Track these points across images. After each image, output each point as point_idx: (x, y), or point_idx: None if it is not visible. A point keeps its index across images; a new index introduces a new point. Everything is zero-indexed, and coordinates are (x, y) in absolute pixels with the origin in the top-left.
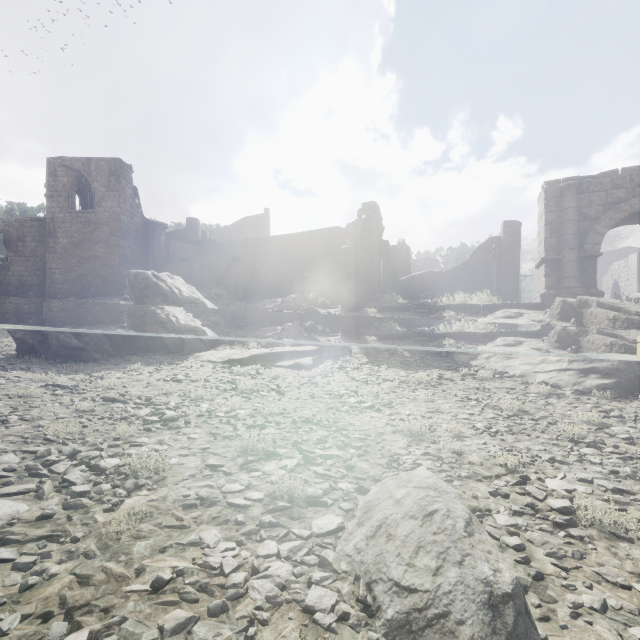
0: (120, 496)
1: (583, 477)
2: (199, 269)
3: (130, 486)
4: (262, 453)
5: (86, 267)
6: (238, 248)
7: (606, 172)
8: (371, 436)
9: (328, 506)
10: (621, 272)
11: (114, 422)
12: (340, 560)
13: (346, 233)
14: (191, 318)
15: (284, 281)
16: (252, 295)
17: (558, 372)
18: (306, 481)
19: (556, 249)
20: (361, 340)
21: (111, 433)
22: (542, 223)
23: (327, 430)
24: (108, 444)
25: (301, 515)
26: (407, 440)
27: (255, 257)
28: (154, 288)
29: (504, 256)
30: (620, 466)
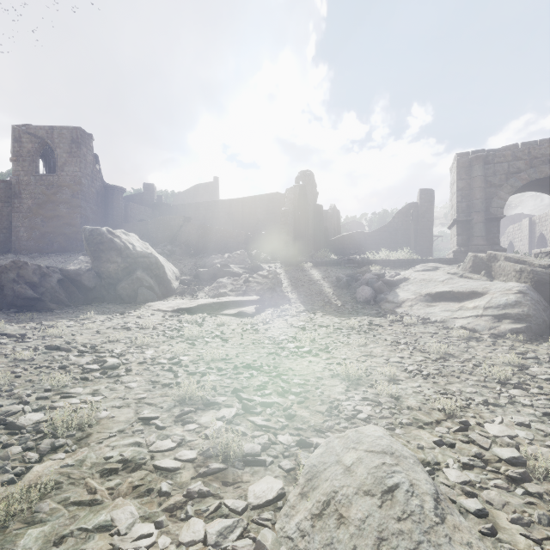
0: (29, 461)
1: (521, 421)
2: (154, 228)
3: (45, 448)
4: (200, 402)
5: (49, 226)
6: (190, 210)
7: (508, 146)
8: (310, 381)
9: (267, 465)
10: (515, 234)
11: (51, 371)
12: (280, 543)
13: (285, 197)
14: (144, 271)
15: (230, 239)
16: (202, 251)
17: (475, 318)
18: (244, 434)
19: (466, 212)
20: (299, 291)
21: (44, 383)
22: (454, 189)
23: (267, 375)
24: (36, 396)
25: (236, 478)
26: (345, 385)
27: (205, 219)
28: (109, 243)
29: (420, 219)
30: (549, 407)
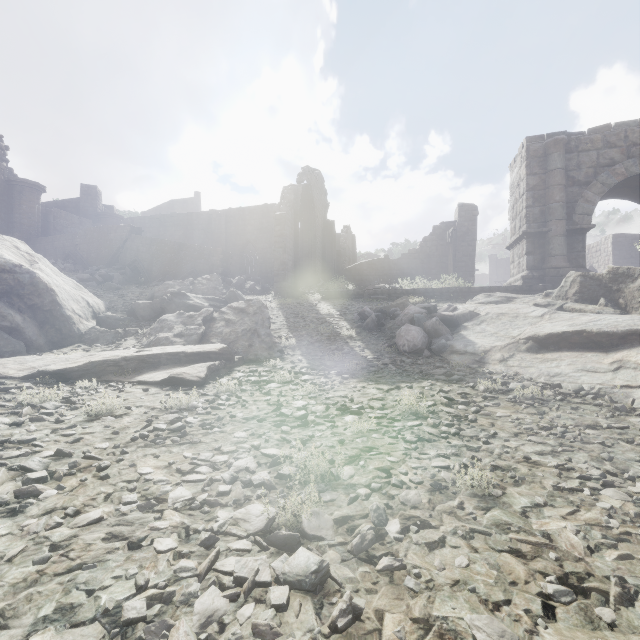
0: None
1: None
2: (84, 244)
3: None
4: None
5: None
6: (151, 226)
7: (597, 127)
8: None
9: None
10: None
11: None
12: None
13: (282, 197)
14: (1, 298)
15: (200, 260)
16: (157, 278)
17: None
18: None
19: (540, 221)
20: (299, 334)
21: None
22: (521, 190)
23: None
24: None
25: None
26: None
27: (173, 238)
28: None
29: (459, 243)
30: None
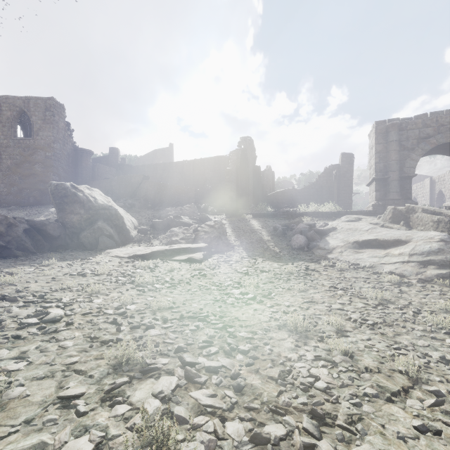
0: None
1: None
2: (117, 185)
3: None
4: (138, 366)
5: (26, 182)
6: (149, 171)
7: (419, 115)
8: (257, 334)
9: None
10: (418, 191)
11: None
12: None
13: (229, 158)
14: (105, 221)
15: (182, 194)
16: (158, 205)
17: (401, 264)
18: (184, 421)
19: (383, 171)
20: (241, 239)
21: None
22: (373, 152)
23: (213, 327)
24: None
25: None
26: (294, 338)
27: (161, 177)
28: (72, 196)
29: (342, 178)
30: None
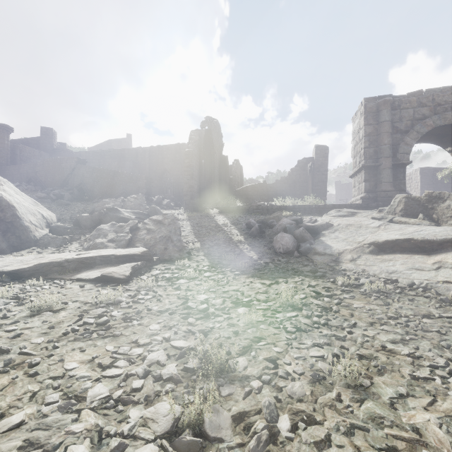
0: None
1: None
2: (43, 171)
3: None
4: None
5: None
6: (94, 158)
7: (413, 92)
8: None
9: None
10: None
11: None
12: None
13: (190, 138)
14: None
15: (129, 183)
16: (97, 197)
17: None
18: None
19: (374, 157)
20: (202, 239)
21: None
22: (360, 136)
23: None
24: None
25: None
26: None
27: (110, 167)
28: None
29: (316, 172)
30: None
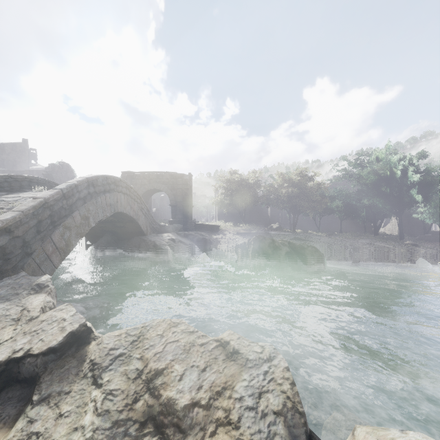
0: None
1: None
2: None
3: None
4: None
5: None
6: None
7: (142, 172)
8: None
9: None
10: None
11: None
12: None
13: None
14: None
15: None
16: None
17: None
18: None
19: None
20: None
21: None
22: None
23: None
24: None
25: None
26: None
27: None
28: None
29: None
30: None
